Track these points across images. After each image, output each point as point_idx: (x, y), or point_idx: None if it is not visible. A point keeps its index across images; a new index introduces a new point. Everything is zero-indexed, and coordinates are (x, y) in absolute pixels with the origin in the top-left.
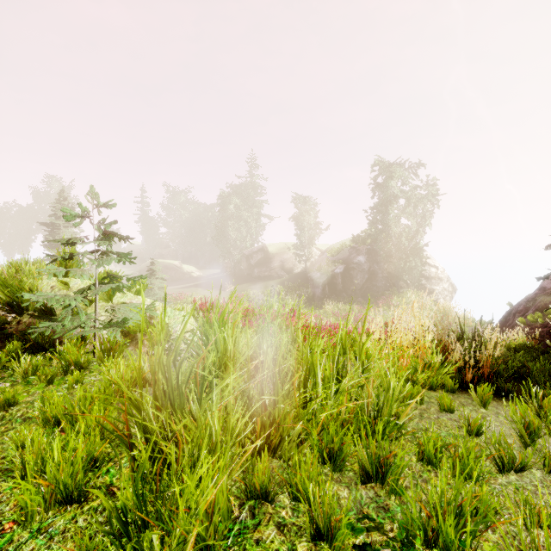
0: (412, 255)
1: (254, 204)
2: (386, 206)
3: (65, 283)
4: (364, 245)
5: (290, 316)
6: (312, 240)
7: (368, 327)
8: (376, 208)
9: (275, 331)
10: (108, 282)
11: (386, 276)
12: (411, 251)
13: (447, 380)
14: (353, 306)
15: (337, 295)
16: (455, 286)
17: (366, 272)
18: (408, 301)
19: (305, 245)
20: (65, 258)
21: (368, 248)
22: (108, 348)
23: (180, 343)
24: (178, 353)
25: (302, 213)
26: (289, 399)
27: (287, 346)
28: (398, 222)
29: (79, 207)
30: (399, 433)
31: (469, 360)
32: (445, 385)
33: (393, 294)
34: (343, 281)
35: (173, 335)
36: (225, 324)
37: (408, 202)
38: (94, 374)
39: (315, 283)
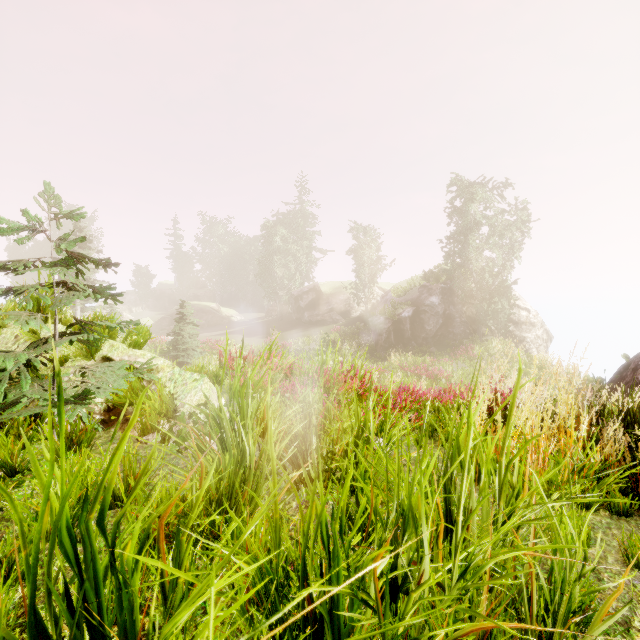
0: (498, 295)
1: (304, 236)
2: (466, 235)
3: (33, 332)
4: (438, 283)
5: (351, 377)
6: (373, 278)
7: (444, 384)
8: (453, 238)
9: (330, 407)
10: (78, 331)
11: (466, 321)
12: (497, 291)
13: (615, 494)
14: (425, 358)
15: (405, 344)
16: (550, 333)
17: (440, 316)
18: (493, 352)
19: (365, 284)
20: (3, 294)
21: (443, 287)
22: (69, 435)
23: (111, 479)
24: (182, 439)
25: (362, 246)
26: (368, 634)
27: (351, 437)
28: (480, 255)
29: (24, 215)
30: (578, 635)
31: (634, 453)
32: (613, 503)
33: (473, 343)
34: (413, 326)
35: (177, 410)
36: (261, 387)
37: (493, 230)
38: (34, 483)
39: (378, 330)
